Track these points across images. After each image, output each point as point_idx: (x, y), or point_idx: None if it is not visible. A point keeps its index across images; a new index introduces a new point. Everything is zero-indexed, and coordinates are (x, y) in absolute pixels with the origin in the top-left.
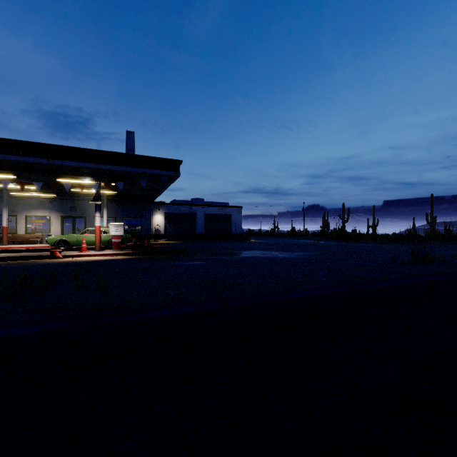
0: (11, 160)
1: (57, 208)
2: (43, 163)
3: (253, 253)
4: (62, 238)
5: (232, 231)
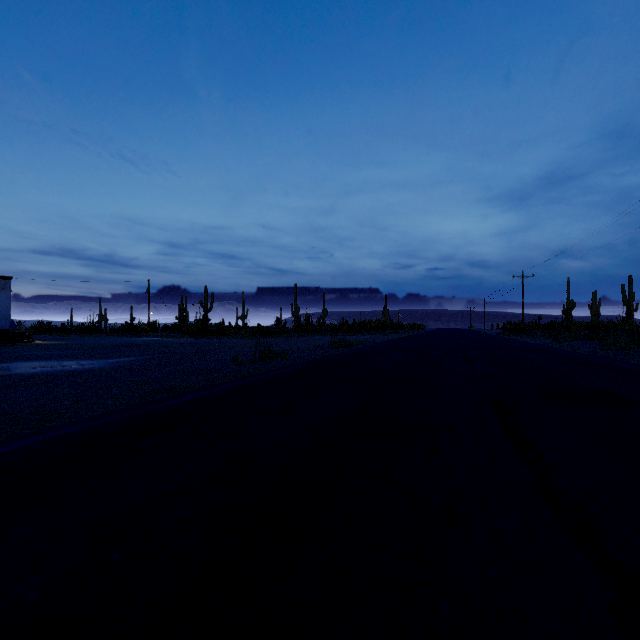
0: None
1: None
2: None
3: (10, 368)
4: None
5: None
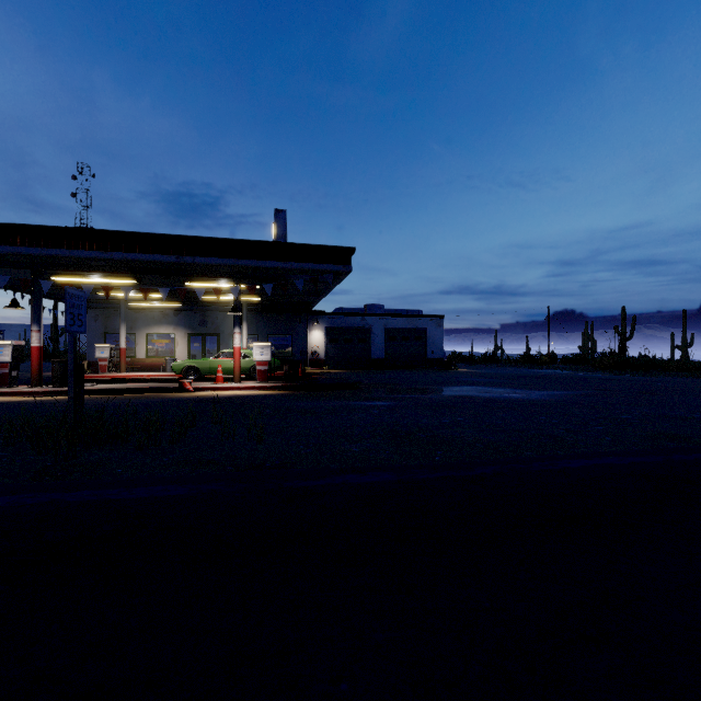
0: (134, 259)
1: (183, 323)
2: (171, 262)
3: (466, 391)
4: (191, 364)
5: (427, 355)
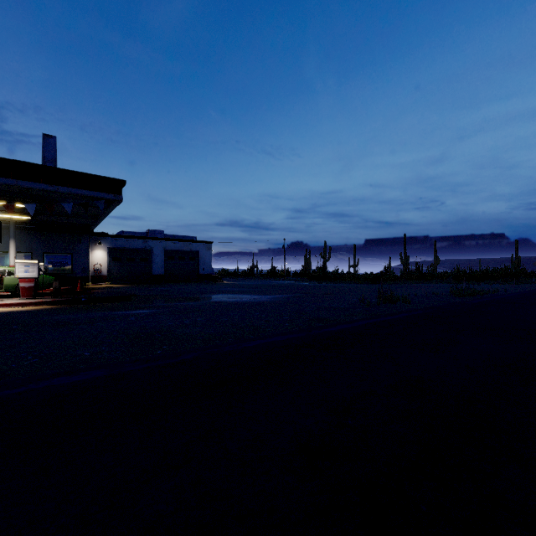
0: None
1: None
2: None
3: (219, 298)
4: None
5: (200, 271)
